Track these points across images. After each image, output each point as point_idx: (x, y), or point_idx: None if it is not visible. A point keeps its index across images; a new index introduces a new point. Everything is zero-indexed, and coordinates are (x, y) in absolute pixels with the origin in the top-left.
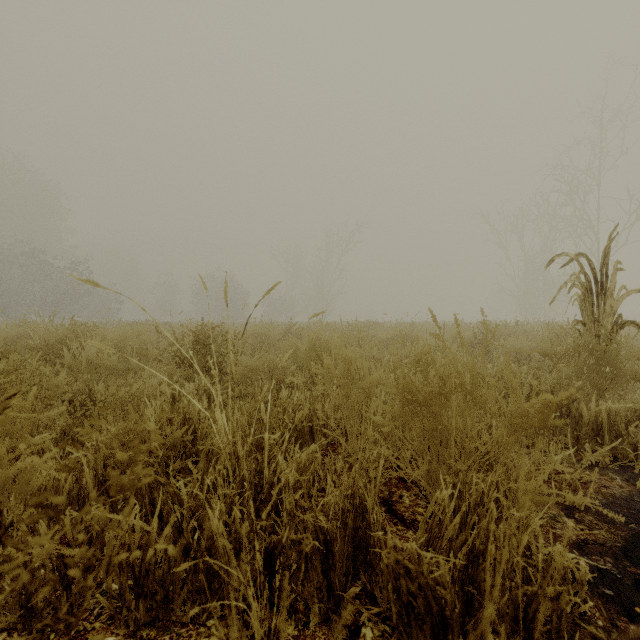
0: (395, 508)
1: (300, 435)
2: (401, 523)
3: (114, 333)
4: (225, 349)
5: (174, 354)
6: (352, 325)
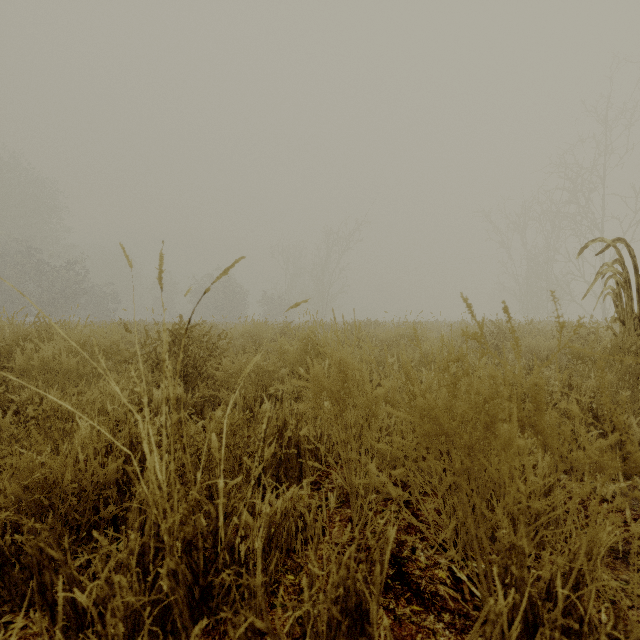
0: (407, 571)
1: (285, 458)
2: (417, 599)
3: (80, 332)
4: (206, 351)
5: (147, 356)
6: (351, 324)
